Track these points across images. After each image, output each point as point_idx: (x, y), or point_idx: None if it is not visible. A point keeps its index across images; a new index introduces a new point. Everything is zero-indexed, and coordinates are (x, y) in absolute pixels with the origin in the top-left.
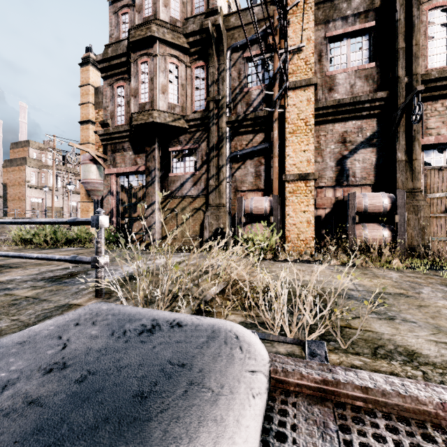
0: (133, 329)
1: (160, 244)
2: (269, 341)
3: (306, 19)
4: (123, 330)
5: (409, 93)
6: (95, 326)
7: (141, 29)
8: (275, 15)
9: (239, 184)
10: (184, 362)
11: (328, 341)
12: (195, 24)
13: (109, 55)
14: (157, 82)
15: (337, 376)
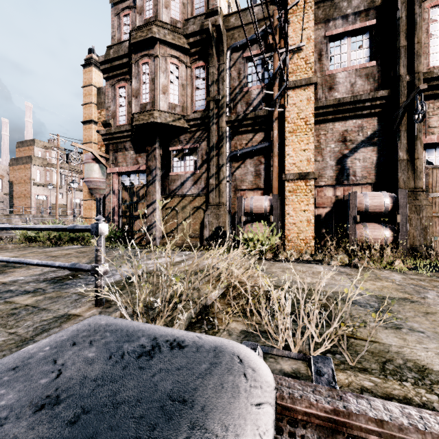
0: (132, 351)
1: (161, 242)
2: (273, 356)
3: (306, 18)
4: (122, 351)
5: (411, 91)
6: (92, 347)
7: (142, 31)
8: (275, 14)
9: (239, 183)
10: (185, 397)
11: (333, 353)
12: (195, 25)
13: (111, 56)
14: (158, 82)
15: (349, 405)
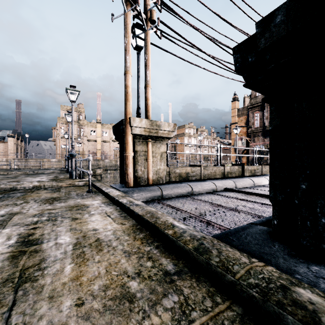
0: None
1: None
2: None
3: None
4: None
5: None
6: None
7: None
8: None
9: None
10: None
11: None
12: None
13: (253, 103)
14: None
15: None
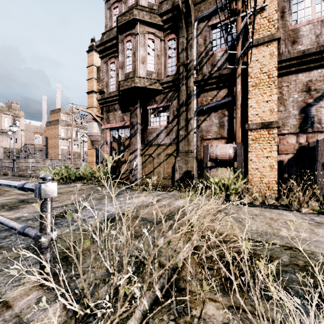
0: None
1: (141, 182)
2: None
3: None
4: None
5: None
6: None
7: (126, 15)
8: None
9: (204, 134)
10: None
11: None
12: (167, 4)
13: (104, 40)
14: (138, 54)
15: None
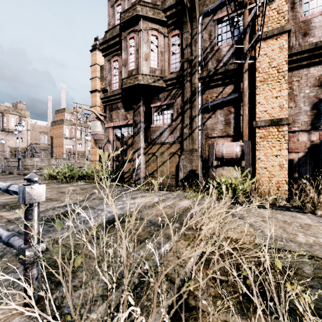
0: None
1: (144, 181)
2: None
3: None
4: None
5: None
6: None
7: (129, 11)
8: None
9: (209, 132)
10: None
11: None
12: None
13: (107, 38)
14: (141, 51)
15: None
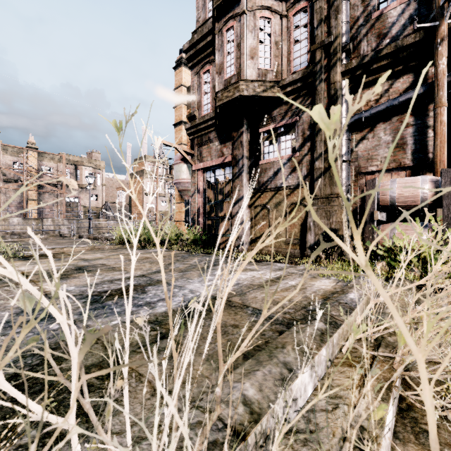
0: None
1: (249, 249)
2: None
3: None
4: None
5: None
6: None
7: None
8: None
9: (363, 163)
10: None
11: None
12: None
13: (195, 39)
14: (244, 45)
15: None
